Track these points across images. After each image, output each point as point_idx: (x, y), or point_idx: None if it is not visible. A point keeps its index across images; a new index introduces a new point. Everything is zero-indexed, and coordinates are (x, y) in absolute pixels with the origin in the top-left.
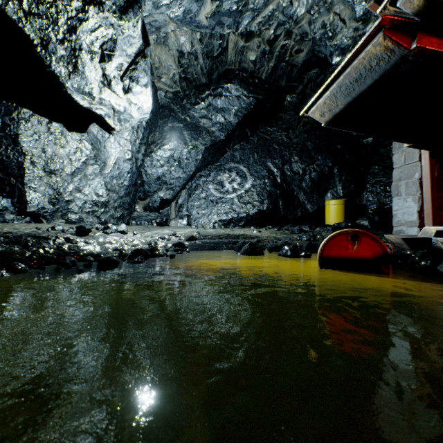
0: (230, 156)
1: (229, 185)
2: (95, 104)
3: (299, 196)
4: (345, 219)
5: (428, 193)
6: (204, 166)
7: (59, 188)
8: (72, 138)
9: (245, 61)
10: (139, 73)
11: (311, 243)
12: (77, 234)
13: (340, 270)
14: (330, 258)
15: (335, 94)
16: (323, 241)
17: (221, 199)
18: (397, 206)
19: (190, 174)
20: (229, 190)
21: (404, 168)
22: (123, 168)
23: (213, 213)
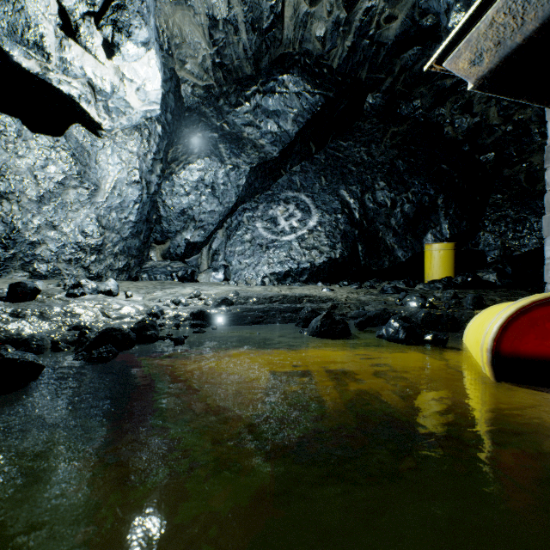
0: (287, 181)
1: (285, 222)
2: (54, 72)
3: (386, 238)
4: (454, 272)
5: None
6: (249, 195)
7: (14, 222)
8: (38, 144)
9: (309, 39)
10: (130, 17)
11: (432, 313)
12: (10, 299)
13: None
14: (520, 358)
15: None
16: (501, 320)
17: (274, 242)
18: None
19: (228, 207)
20: (285, 229)
21: None
22: (127, 195)
23: (262, 263)
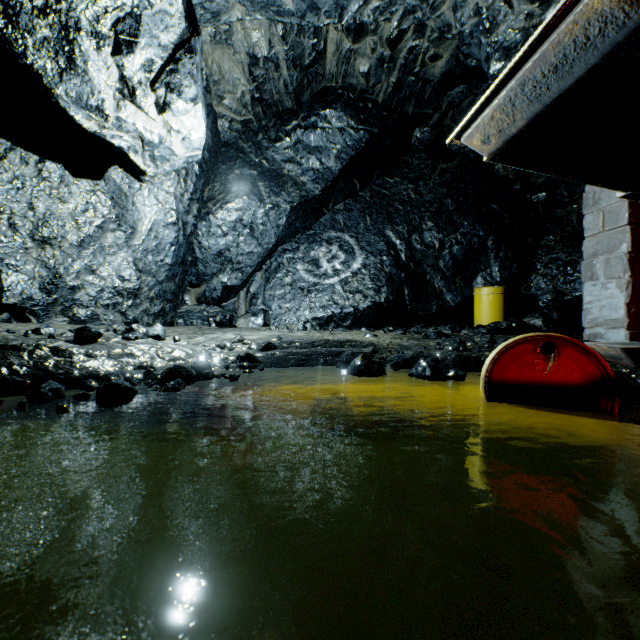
0: (330, 220)
1: (328, 264)
2: (109, 129)
3: (434, 281)
4: (504, 317)
5: None
6: (290, 236)
7: (57, 267)
8: (79, 188)
9: (352, 74)
10: (182, 79)
11: (462, 355)
12: (77, 342)
13: (524, 404)
14: (505, 384)
15: (512, 99)
16: (492, 355)
17: (316, 285)
18: (591, 296)
19: (267, 248)
20: (328, 271)
21: (603, 236)
22: (163, 237)
23: (303, 307)
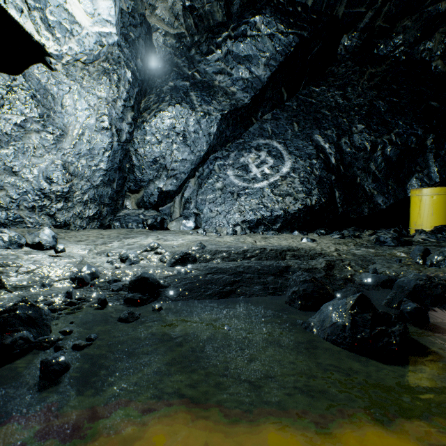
0: (258, 129)
1: (257, 169)
2: None
3: (364, 184)
4: None
5: None
6: (221, 144)
7: None
8: None
9: None
10: None
11: None
12: None
13: None
14: None
15: None
16: None
17: (246, 189)
18: None
19: (200, 156)
20: (257, 176)
21: None
22: (97, 142)
23: (233, 210)
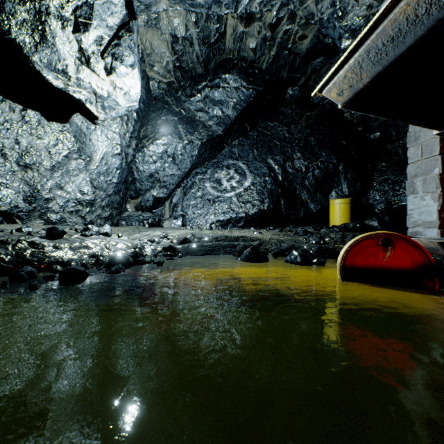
0: (228, 152)
1: (227, 183)
2: (71, 86)
3: (301, 195)
4: (351, 220)
5: None
6: (200, 163)
7: (36, 184)
8: (51, 129)
9: (244, 49)
10: (123, 50)
11: (322, 247)
12: (48, 237)
13: (369, 283)
14: (355, 268)
15: (360, 63)
16: (346, 247)
17: (219, 197)
18: (413, 205)
19: (185, 171)
20: (227, 188)
21: (421, 163)
22: (111, 164)
23: (210, 213)
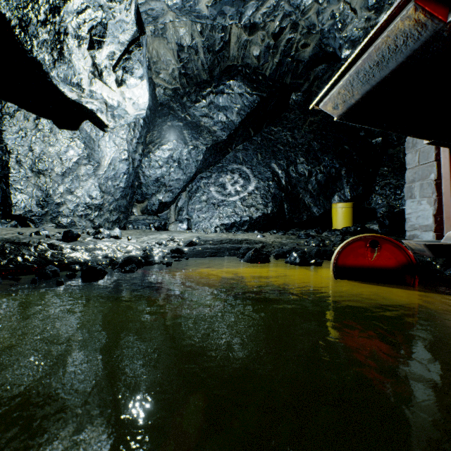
0: (233, 156)
1: (231, 187)
2: (85, 97)
3: (305, 199)
4: (353, 223)
5: (448, 195)
6: (205, 167)
7: (48, 190)
8: (62, 136)
9: (248, 56)
10: (133, 64)
11: (321, 249)
12: (64, 240)
13: (358, 281)
14: (346, 267)
15: (351, 82)
16: (338, 248)
17: (223, 201)
18: (411, 209)
19: (190, 176)
20: (231, 192)
21: (418, 169)
22: (119, 169)
23: (215, 217)
